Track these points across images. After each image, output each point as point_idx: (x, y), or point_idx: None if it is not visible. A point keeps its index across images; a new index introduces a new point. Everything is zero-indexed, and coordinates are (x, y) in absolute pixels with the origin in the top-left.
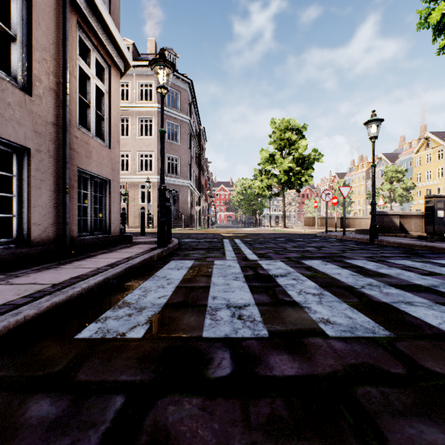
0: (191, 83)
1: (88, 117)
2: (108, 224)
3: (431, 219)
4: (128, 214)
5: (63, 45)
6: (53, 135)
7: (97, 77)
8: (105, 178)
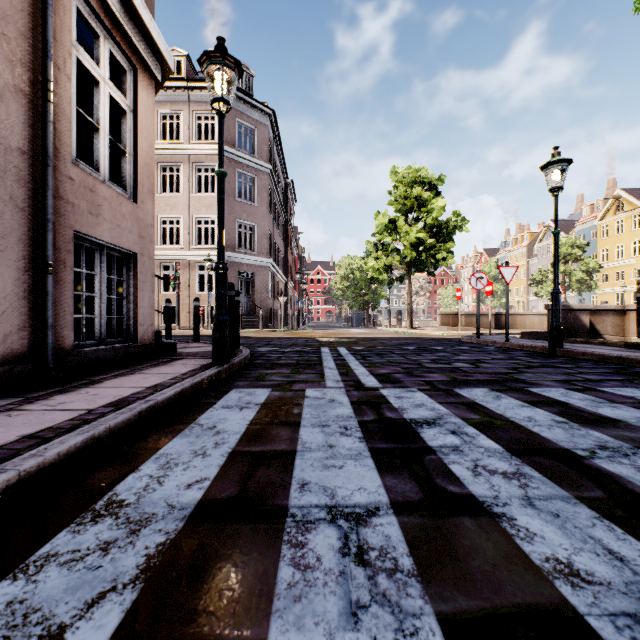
0: (273, 114)
1: (96, 149)
2: (133, 326)
3: None
4: (180, 308)
5: (43, 16)
6: (23, 172)
7: (115, 86)
8: (127, 250)
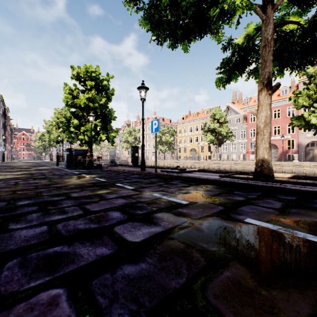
0: (1, 95)
1: None
2: None
3: (62, 158)
4: None
5: None
6: None
7: None
8: None
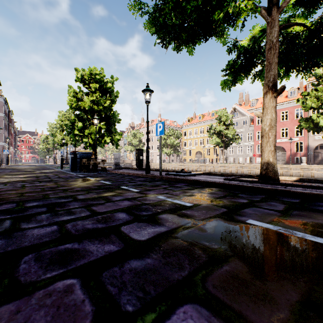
0: (5, 98)
1: None
2: None
3: (66, 161)
4: None
5: None
6: None
7: None
8: None
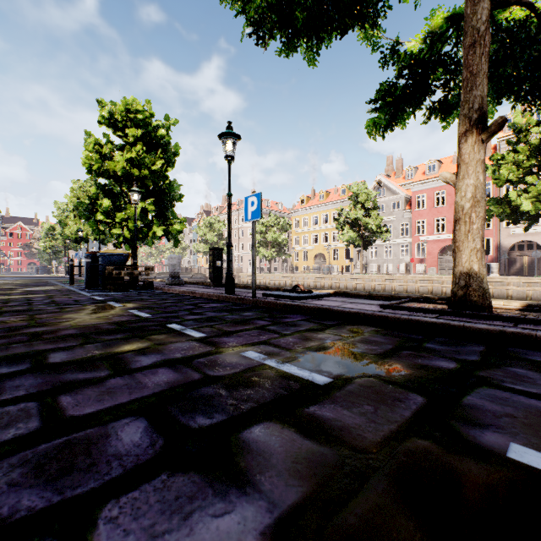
0: None
1: None
2: None
3: None
4: None
5: None
6: None
7: None
8: None
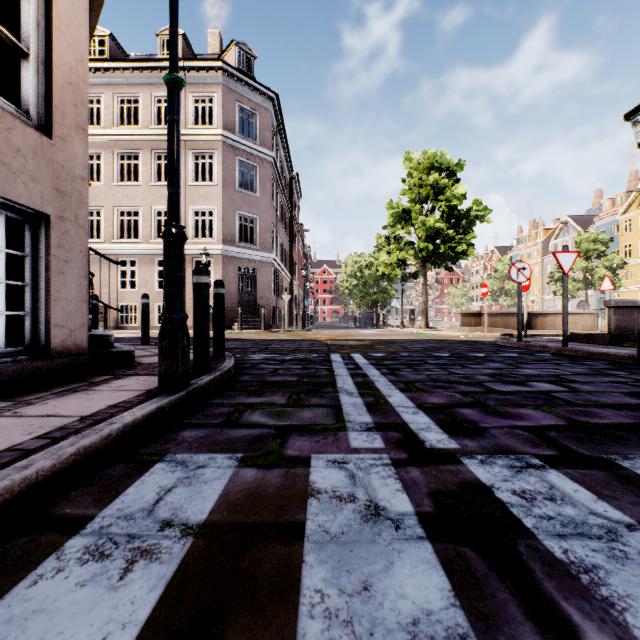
0: (276, 98)
1: None
2: (45, 328)
3: None
4: None
5: None
6: None
7: None
8: (29, 208)
